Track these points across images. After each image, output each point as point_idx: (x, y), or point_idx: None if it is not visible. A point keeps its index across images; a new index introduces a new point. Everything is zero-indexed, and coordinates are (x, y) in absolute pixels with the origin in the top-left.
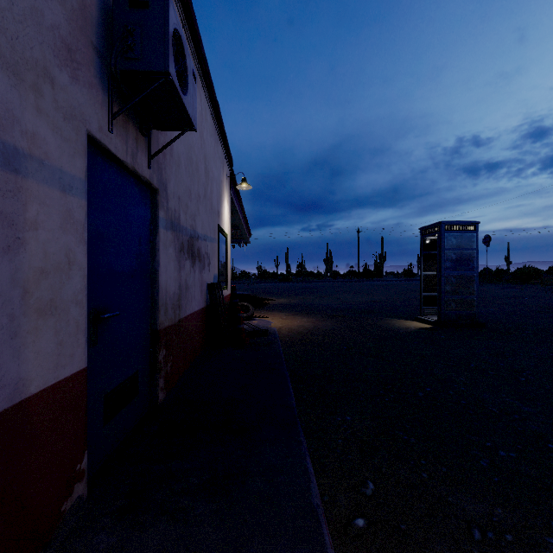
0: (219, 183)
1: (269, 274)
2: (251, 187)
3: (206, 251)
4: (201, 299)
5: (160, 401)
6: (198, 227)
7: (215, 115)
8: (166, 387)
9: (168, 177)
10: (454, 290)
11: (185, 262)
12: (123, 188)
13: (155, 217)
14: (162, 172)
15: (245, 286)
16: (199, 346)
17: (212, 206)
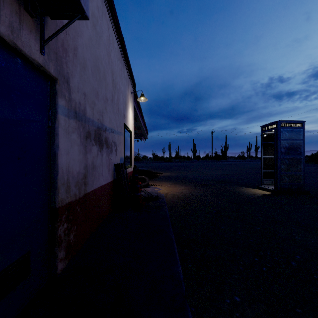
0: (124, 95)
1: (159, 157)
2: (147, 99)
3: (113, 140)
4: (109, 175)
5: (59, 271)
6: (105, 122)
7: (121, 46)
8: (68, 255)
9: (71, 72)
10: (287, 168)
11: (92, 147)
12: (0, 63)
13: (54, 104)
14: (63, 65)
15: (145, 164)
16: (106, 211)
17: (119, 110)
